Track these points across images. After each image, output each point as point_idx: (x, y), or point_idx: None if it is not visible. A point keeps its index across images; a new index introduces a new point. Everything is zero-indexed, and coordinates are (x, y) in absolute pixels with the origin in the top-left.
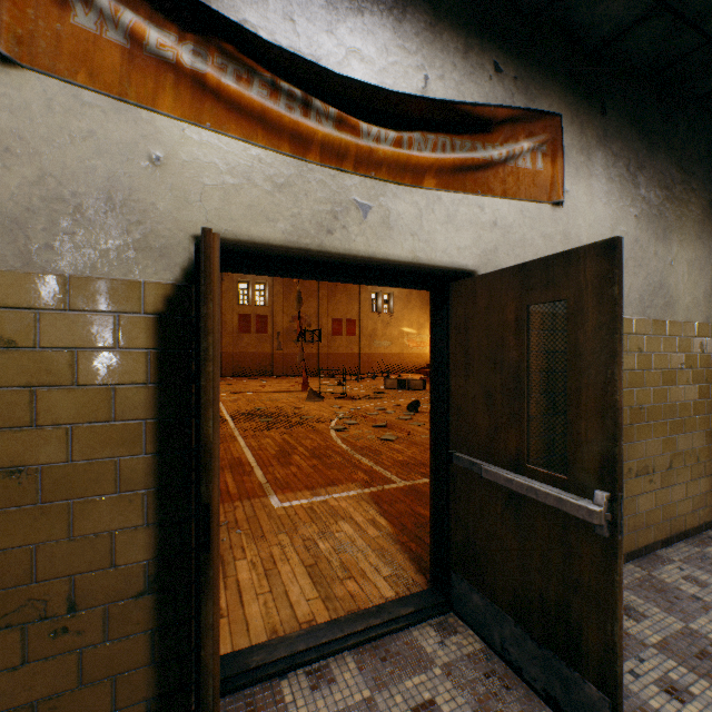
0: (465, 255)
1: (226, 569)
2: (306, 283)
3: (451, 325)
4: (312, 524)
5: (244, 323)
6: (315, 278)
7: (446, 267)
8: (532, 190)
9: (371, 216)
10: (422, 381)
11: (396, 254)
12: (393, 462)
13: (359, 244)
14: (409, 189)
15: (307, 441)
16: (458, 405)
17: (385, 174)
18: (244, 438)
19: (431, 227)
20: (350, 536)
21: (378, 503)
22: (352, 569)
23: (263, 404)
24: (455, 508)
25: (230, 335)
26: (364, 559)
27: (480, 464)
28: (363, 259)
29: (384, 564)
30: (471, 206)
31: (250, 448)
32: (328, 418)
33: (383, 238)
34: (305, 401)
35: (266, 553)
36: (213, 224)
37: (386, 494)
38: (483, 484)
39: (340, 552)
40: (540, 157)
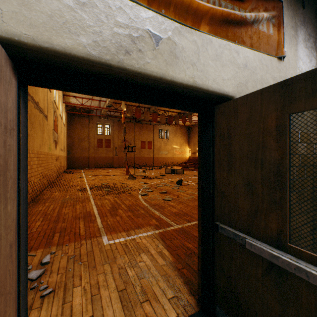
0: (227, 84)
1: (66, 295)
2: (129, 124)
3: (216, 135)
4: (125, 256)
5: (99, 143)
6: (119, 97)
7: (215, 92)
8: (267, 47)
9: (161, 45)
10: (182, 169)
11: (181, 77)
12: (170, 213)
13: (152, 66)
14: (190, 30)
15: (126, 201)
16: (222, 191)
17: (172, 13)
18: (94, 200)
19: (205, 61)
20: (148, 265)
21: (164, 240)
22: (148, 292)
23: (106, 181)
24: (219, 263)
25: (93, 148)
26: (156, 283)
27: (242, 237)
28: (155, 79)
29: (168, 288)
30: (231, 50)
31: (96, 206)
32: (138, 188)
33: (171, 64)
34: (127, 179)
35: (94, 280)
36: (9, 25)
37: (168, 233)
38: (244, 251)
39: (141, 278)
40: (271, 26)
